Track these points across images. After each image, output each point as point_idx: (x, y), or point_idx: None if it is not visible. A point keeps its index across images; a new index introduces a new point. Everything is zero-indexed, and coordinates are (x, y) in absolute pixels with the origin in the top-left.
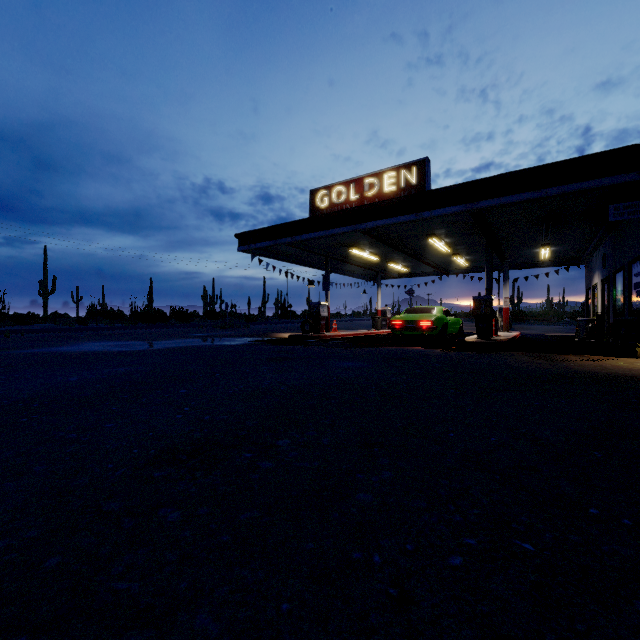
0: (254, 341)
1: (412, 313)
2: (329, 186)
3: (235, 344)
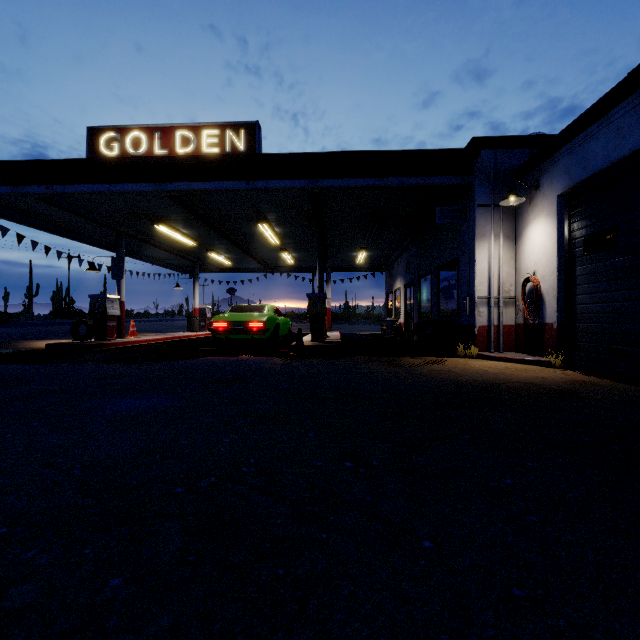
0: None
1: (239, 312)
2: (121, 128)
3: None
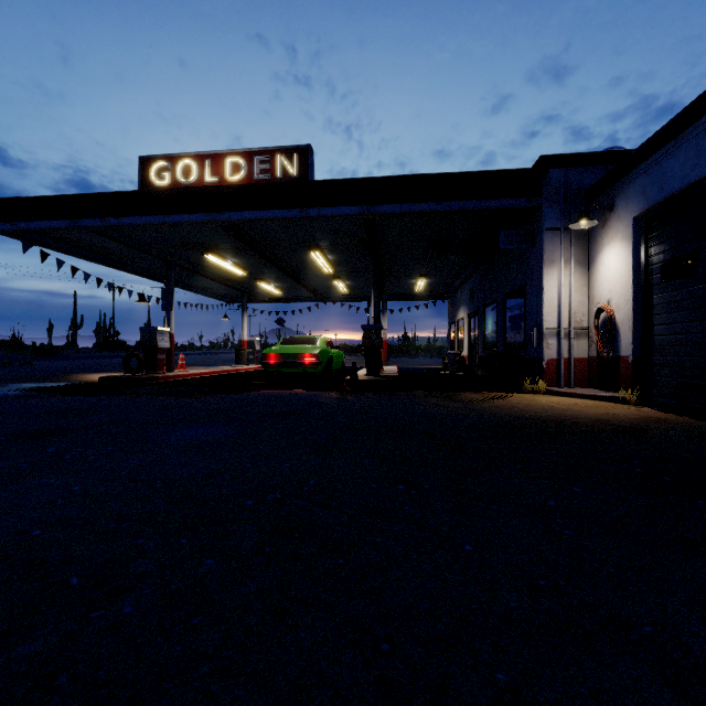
0: (22, 390)
1: (291, 344)
2: (171, 156)
3: None
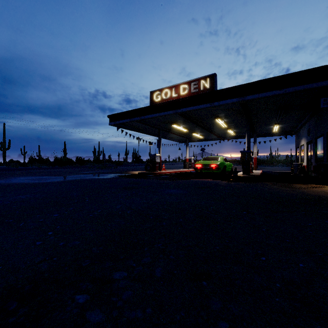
0: (118, 176)
1: (206, 160)
2: (160, 89)
3: (106, 178)
